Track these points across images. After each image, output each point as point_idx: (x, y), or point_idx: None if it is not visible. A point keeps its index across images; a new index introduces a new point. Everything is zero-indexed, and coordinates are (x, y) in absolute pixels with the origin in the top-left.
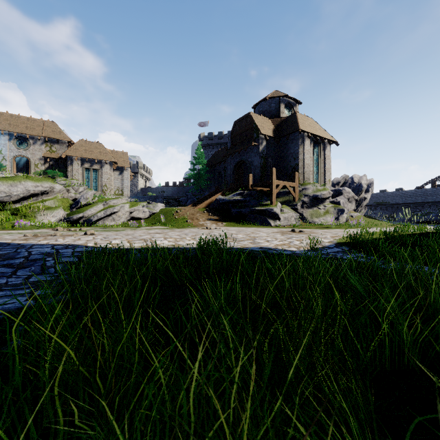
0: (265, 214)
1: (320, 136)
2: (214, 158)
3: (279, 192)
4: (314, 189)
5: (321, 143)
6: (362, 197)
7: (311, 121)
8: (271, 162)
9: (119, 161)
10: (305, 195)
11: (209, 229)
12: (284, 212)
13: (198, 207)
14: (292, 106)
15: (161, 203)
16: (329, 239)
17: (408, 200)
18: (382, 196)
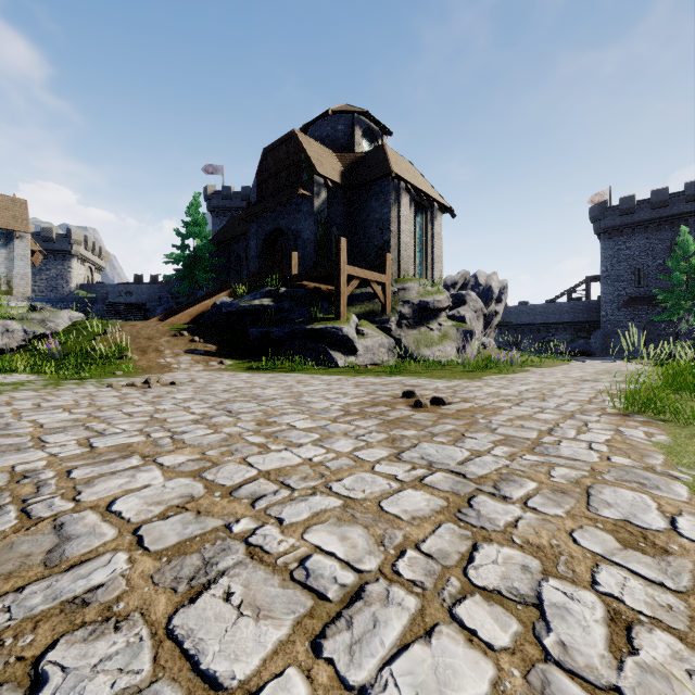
0: (323, 339)
1: (427, 194)
2: (227, 228)
3: (353, 295)
4: (420, 290)
5: (428, 208)
6: (492, 311)
7: (409, 166)
8: (337, 235)
9: None
10: (405, 302)
11: (147, 386)
12: (364, 336)
13: (169, 323)
14: (376, 137)
15: (102, 313)
16: (688, 501)
17: (538, 319)
18: (503, 313)
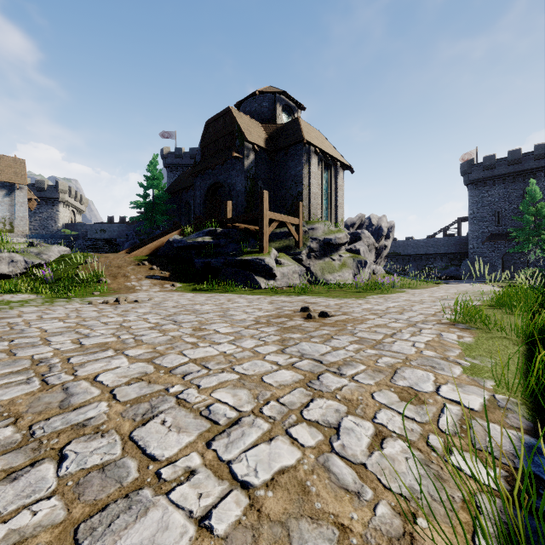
0: (250, 267)
1: (331, 155)
2: (179, 181)
3: (274, 233)
4: (325, 230)
5: (332, 166)
6: (382, 245)
7: (318, 133)
8: (262, 188)
9: (5, 172)
10: (313, 239)
11: (117, 303)
12: (282, 265)
13: (134, 255)
14: (292, 111)
15: (83, 246)
16: (457, 377)
17: (420, 251)
18: (393, 246)
